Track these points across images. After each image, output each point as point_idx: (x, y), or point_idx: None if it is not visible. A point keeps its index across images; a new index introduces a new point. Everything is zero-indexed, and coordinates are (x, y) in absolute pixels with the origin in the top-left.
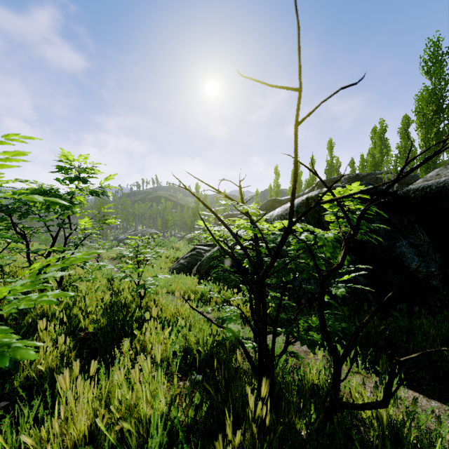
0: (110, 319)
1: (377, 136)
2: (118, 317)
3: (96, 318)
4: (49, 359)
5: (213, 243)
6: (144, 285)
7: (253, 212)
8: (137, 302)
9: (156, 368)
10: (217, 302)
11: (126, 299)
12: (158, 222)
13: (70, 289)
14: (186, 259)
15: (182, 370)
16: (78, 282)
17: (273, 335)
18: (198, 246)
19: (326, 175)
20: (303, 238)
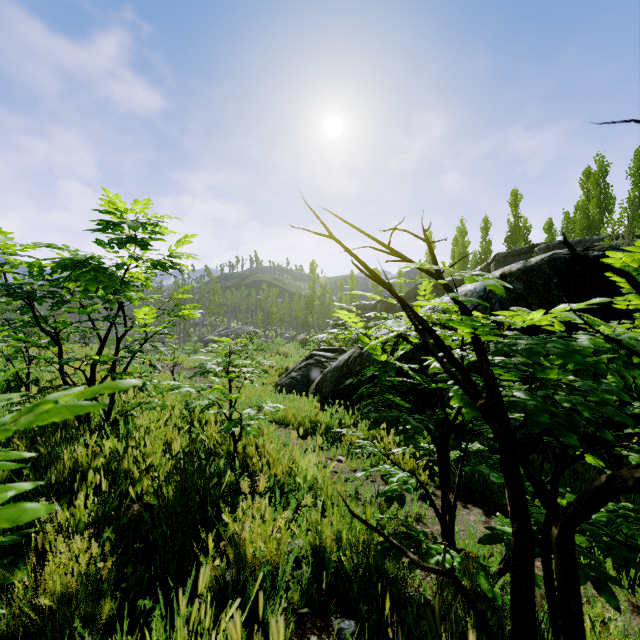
0: (181, 486)
1: (592, 182)
2: (195, 485)
3: (158, 481)
4: (56, 585)
5: (339, 348)
6: (239, 422)
7: (493, 284)
8: (228, 445)
9: (264, 595)
10: (352, 443)
11: (212, 438)
12: (258, 316)
13: (122, 424)
14: (300, 370)
15: (312, 600)
16: (138, 410)
17: (547, 584)
18: (316, 352)
19: (508, 245)
20: (590, 347)
